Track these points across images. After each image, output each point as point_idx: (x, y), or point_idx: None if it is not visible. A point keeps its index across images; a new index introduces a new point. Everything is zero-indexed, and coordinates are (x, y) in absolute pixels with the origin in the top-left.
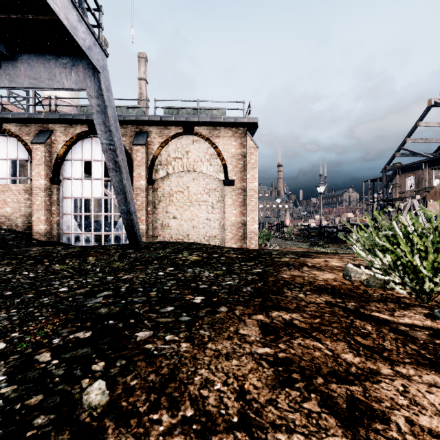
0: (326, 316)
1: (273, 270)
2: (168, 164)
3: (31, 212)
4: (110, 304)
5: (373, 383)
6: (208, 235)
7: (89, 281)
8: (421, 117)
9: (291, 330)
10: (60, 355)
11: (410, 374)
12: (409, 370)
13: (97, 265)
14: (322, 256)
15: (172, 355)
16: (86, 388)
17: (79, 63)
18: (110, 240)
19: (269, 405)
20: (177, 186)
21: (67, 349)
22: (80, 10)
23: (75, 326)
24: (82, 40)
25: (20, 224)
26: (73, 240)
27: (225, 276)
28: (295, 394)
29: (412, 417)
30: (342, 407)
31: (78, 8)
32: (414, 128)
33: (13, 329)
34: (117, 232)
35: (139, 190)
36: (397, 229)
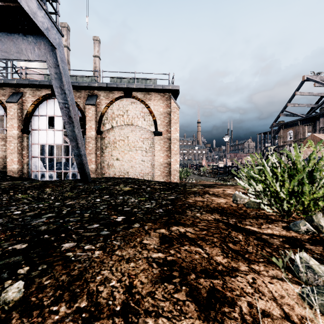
0: (212, 229)
1: (183, 197)
2: (113, 119)
3: (7, 155)
4: (50, 223)
5: (232, 277)
6: (143, 172)
7: (39, 206)
8: (298, 89)
9: (182, 240)
10: None
11: (261, 270)
12: (260, 267)
13: (53, 194)
14: (222, 187)
15: (86, 260)
16: (7, 287)
17: (41, 41)
18: (68, 176)
19: (147, 296)
20: (119, 136)
21: (3, 258)
22: (40, 0)
23: (16, 240)
24: (41, 23)
25: None
26: (39, 177)
27: (146, 201)
28: (170, 287)
29: (253, 302)
30: (203, 296)
31: None
32: (293, 96)
33: None
34: (74, 170)
35: (90, 138)
36: (266, 165)
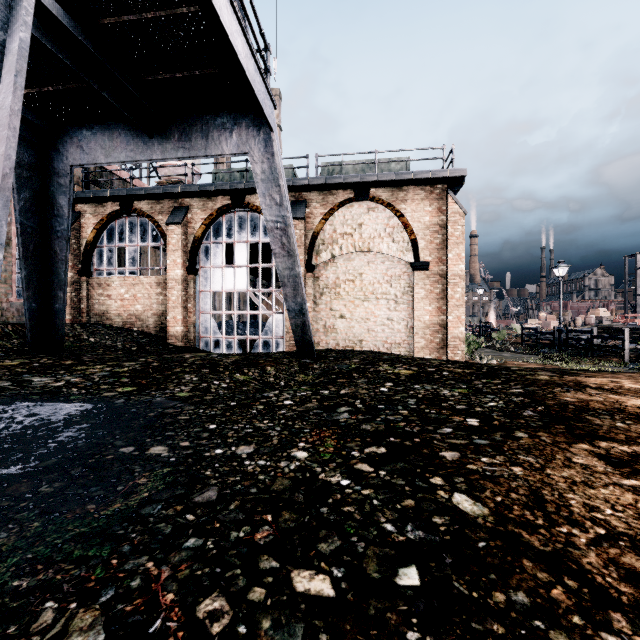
0: None
1: (541, 391)
2: (334, 243)
3: (164, 310)
4: (367, 421)
5: None
6: (389, 341)
7: (305, 395)
8: None
9: None
10: (378, 467)
11: None
12: None
13: (280, 377)
14: (598, 375)
15: (513, 477)
16: (450, 498)
17: (241, 121)
18: (257, 346)
19: None
20: (346, 273)
21: (380, 462)
22: (256, 56)
23: (356, 441)
24: (258, 94)
25: (152, 325)
26: (212, 346)
27: (476, 395)
28: None
29: None
30: None
31: (255, 54)
32: None
33: (293, 439)
34: (266, 335)
35: None
36: None
